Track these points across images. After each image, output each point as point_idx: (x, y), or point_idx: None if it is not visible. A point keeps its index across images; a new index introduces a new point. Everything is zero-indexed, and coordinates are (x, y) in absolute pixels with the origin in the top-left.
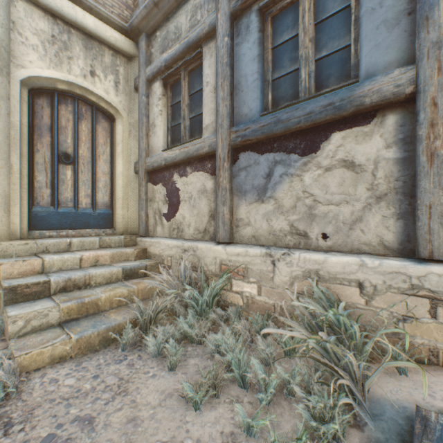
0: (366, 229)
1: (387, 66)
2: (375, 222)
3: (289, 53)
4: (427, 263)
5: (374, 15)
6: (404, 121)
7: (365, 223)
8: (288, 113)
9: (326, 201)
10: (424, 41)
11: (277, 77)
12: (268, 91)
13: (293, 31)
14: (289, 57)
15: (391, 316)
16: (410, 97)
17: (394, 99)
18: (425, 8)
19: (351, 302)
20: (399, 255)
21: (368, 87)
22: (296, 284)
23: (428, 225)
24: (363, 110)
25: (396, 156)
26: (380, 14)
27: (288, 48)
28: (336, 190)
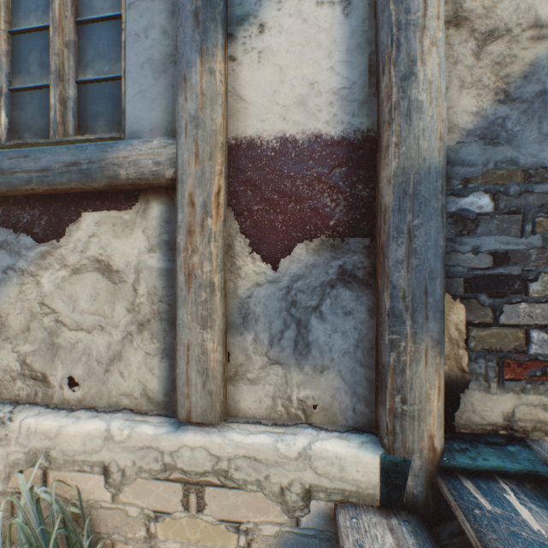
0: (127, 371)
1: (154, 129)
2: (138, 361)
3: (40, 53)
4: (186, 427)
5: (140, 45)
6: (170, 216)
7: (126, 362)
8: (13, 158)
9: (75, 323)
10: (183, 110)
11: (18, 87)
12: (0, 107)
13: (47, 18)
14: (40, 60)
15: (143, 514)
16: (174, 184)
17: (155, 181)
18: (184, 63)
19: (95, 500)
20: (165, 410)
21: (125, 153)
22: (16, 477)
23: (187, 373)
24: (121, 186)
25: (161, 266)
26: (146, 46)
27: (39, 43)
28: (88, 307)
